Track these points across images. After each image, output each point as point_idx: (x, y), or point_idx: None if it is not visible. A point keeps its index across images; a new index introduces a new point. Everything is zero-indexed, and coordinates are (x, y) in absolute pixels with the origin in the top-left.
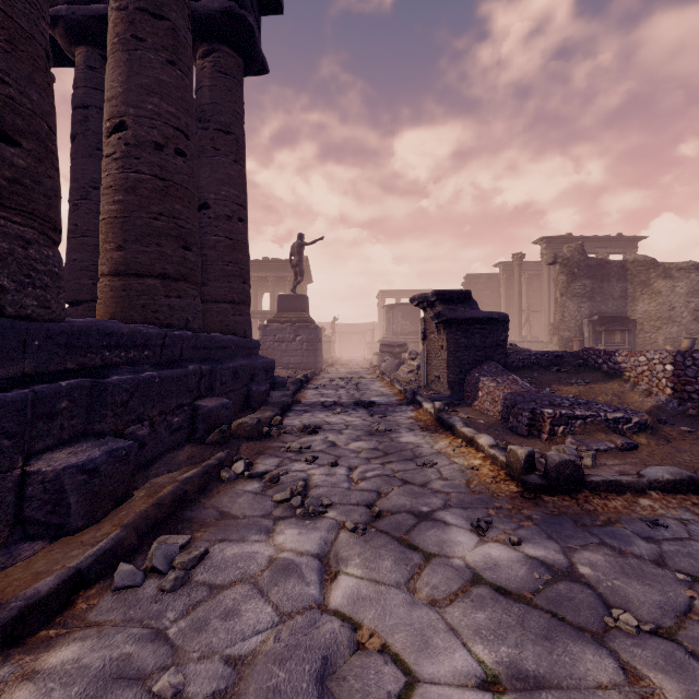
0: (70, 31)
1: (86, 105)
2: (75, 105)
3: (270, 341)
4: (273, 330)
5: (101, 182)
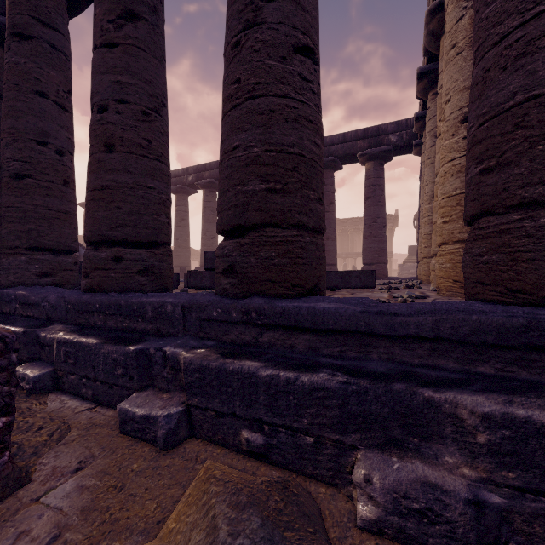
0: (369, 157)
1: (374, 185)
2: (369, 185)
3: (405, 274)
4: (407, 267)
5: (380, 215)
